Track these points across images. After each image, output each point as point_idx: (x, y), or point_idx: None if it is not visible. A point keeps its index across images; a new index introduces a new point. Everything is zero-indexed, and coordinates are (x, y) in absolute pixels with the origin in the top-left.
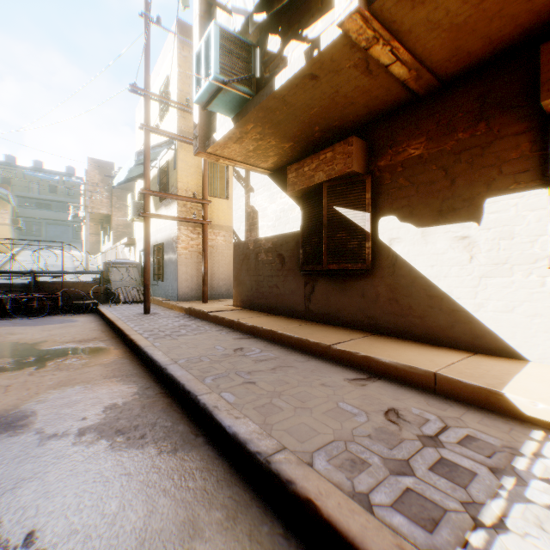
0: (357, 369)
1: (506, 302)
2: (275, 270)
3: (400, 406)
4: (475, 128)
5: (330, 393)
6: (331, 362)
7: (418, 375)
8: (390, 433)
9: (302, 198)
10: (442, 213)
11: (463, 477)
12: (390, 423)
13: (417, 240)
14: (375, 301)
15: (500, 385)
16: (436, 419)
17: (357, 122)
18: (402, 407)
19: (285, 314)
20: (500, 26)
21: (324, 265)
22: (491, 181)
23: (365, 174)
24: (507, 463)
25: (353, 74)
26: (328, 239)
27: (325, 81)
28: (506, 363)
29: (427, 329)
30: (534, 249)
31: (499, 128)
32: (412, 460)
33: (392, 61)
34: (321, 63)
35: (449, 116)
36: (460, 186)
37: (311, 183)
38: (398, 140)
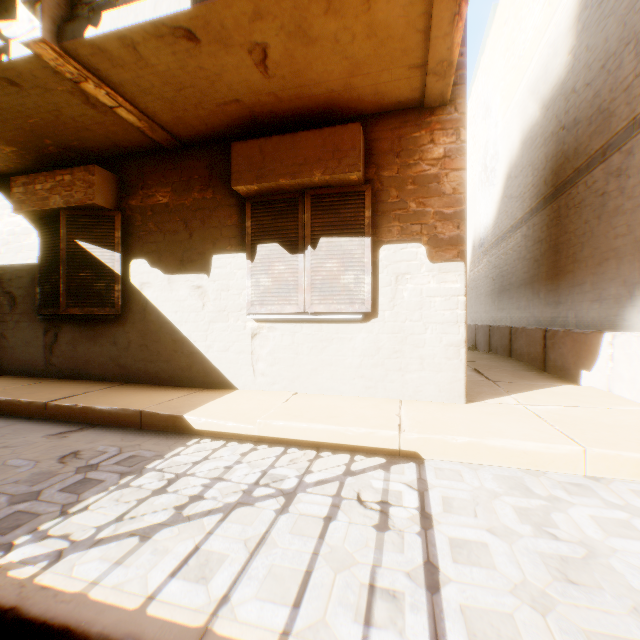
0: (76, 422)
1: (226, 343)
2: (2, 313)
3: (88, 448)
4: (207, 192)
5: (8, 453)
6: (46, 421)
7: (130, 416)
8: (49, 473)
9: (41, 221)
10: (184, 263)
11: (89, 487)
12: (59, 464)
13: (165, 286)
14: (127, 348)
15: (189, 410)
16: (116, 450)
17: (105, 150)
18: (90, 448)
19: (18, 372)
20: (207, 115)
21: (64, 309)
22: (217, 241)
23: (115, 211)
24: (143, 467)
25: (74, 100)
26: (70, 277)
27: (36, 93)
28: (220, 393)
29: (173, 372)
30: (241, 300)
31: (222, 197)
32: (49, 488)
33: (115, 105)
34: (20, 72)
35: (189, 175)
36: (197, 241)
37: (47, 206)
38: (149, 183)
